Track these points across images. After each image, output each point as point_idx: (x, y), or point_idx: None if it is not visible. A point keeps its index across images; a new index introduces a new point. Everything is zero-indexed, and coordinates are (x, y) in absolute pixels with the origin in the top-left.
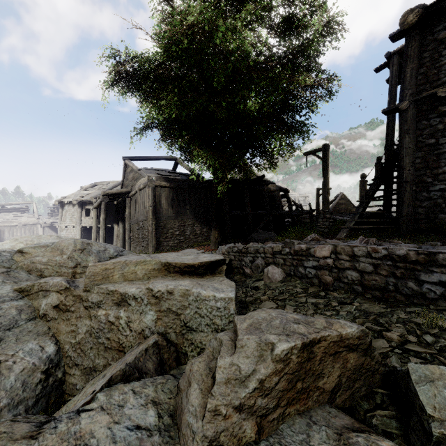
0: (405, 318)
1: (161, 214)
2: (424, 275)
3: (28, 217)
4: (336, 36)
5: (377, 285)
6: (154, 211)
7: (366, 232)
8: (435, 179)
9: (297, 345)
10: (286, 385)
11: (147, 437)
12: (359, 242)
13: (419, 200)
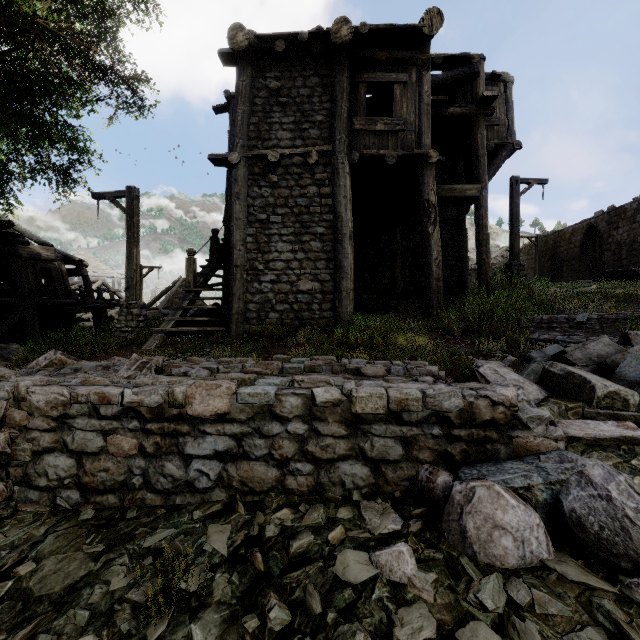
0: (123, 586)
1: None
2: (193, 443)
3: None
4: (147, 9)
5: (110, 480)
6: None
7: (187, 338)
8: (267, 267)
9: None
10: None
11: None
12: (127, 367)
13: (251, 293)
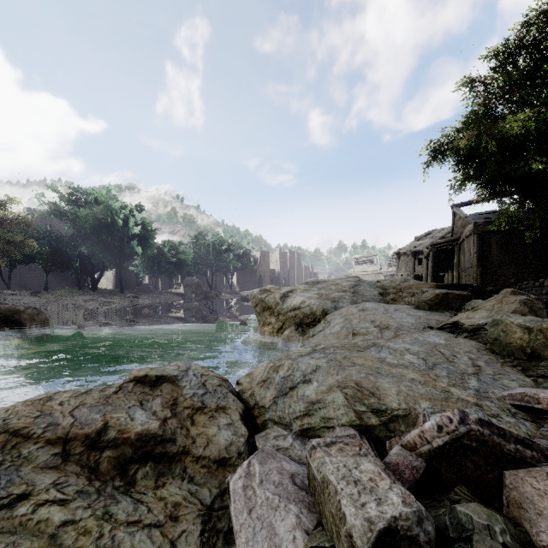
0: None
1: (489, 261)
2: None
3: (373, 267)
4: None
5: None
6: (479, 258)
7: None
8: None
9: (441, 292)
10: (438, 301)
11: (407, 307)
12: None
13: None
